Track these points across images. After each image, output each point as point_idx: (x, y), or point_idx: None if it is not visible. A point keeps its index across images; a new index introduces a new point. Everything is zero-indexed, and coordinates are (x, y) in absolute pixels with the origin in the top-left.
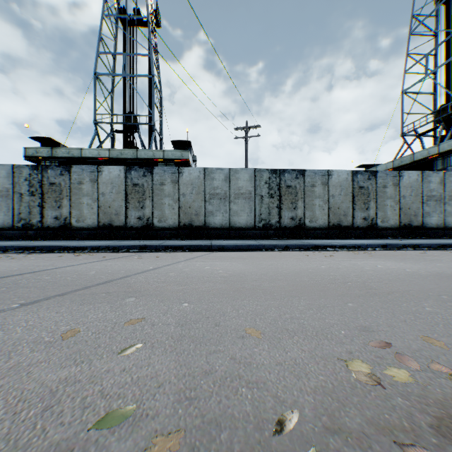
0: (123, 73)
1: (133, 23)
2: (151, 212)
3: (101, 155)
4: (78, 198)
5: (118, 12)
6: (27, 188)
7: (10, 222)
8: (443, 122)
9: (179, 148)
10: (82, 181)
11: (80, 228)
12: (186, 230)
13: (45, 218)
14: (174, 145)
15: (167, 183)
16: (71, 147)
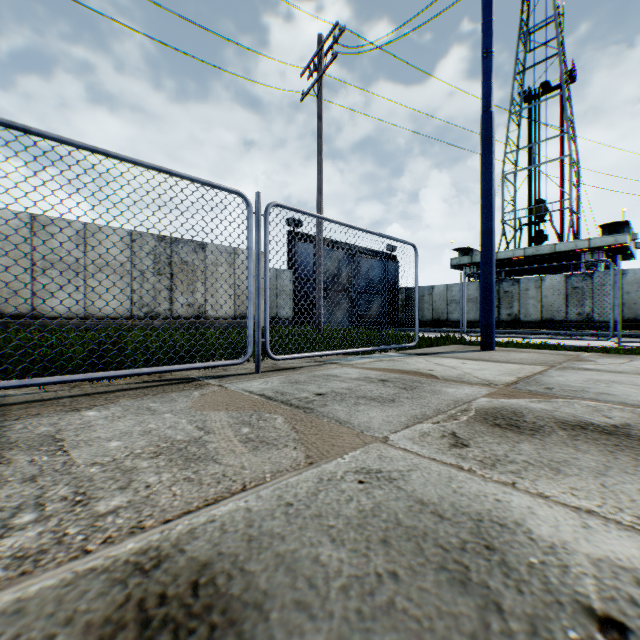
0: (531, 165)
1: (537, 97)
2: (589, 309)
3: (515, 255)
4: (524, 300)
5: (521, 97)
6: None
7: (477, 317)
8: None
9: (609, 230)
10: (527, 288)
11: (525, 322)
12: (628, 324)
13: (500, 315)
14: (600, 228)
15: (606, 284)
16: None
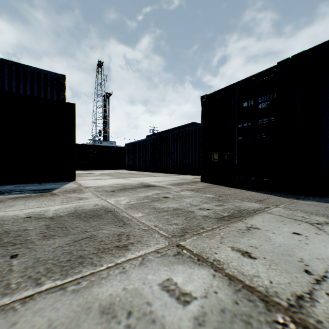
0: None
1: None
2: None
3: None
4: None
5: None
6: None
7: None
8: (99, 134)
9: None
10: None
11: None
12: None
13: None
14: None
15: None
16: None
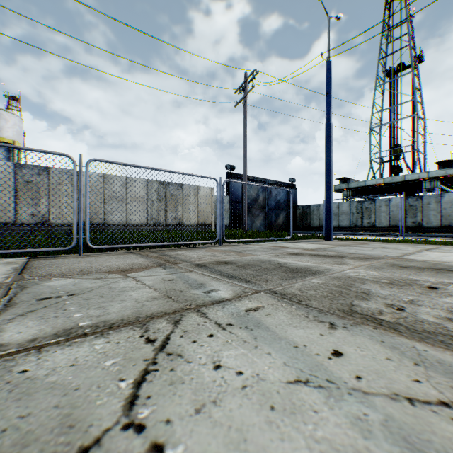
0: (390, 121)
1: (396, 73)
2: (420, 219)
3: (377, 182)
4: (378, 213)
5: (384, 73)
6: (355, 211)
7: (348, 225)
8: None
9: (442, 165)
10: (380, 206)
11: (379, 227)
12: (445, 229)
13: (362, 223)
14: (437, 164)
15: (431, 203)
16: (358, 181)
